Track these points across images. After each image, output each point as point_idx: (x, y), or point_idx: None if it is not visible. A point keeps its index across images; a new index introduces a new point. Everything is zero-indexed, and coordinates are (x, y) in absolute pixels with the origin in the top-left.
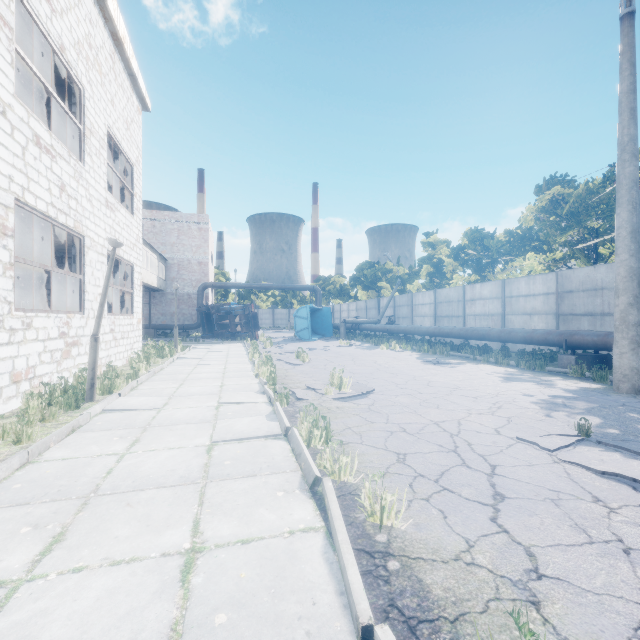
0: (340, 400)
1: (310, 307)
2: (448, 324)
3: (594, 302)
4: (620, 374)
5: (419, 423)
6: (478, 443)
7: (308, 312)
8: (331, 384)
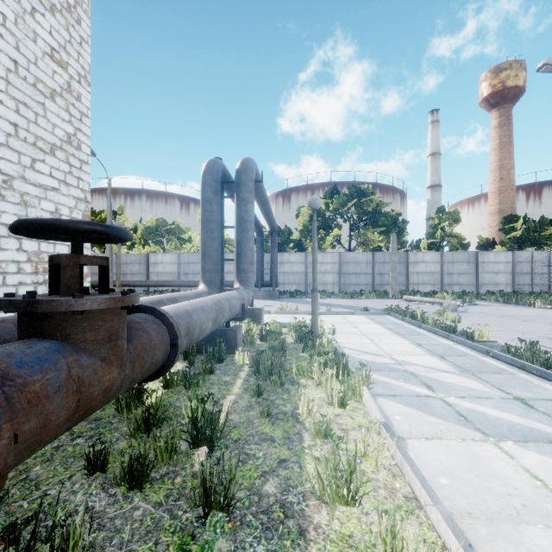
0: None
1: None
2: None
3: None
4: None
5: None
6: None
7: None
8: None
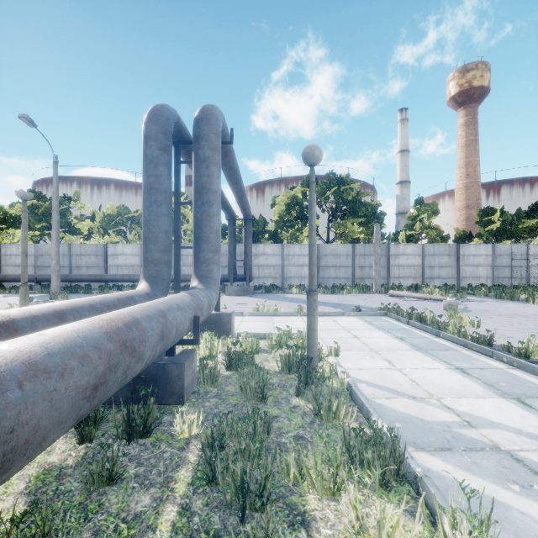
0: None
1: None
2: None
3: None
4: (53, 288)
5: None
6: None
7: None
8: None
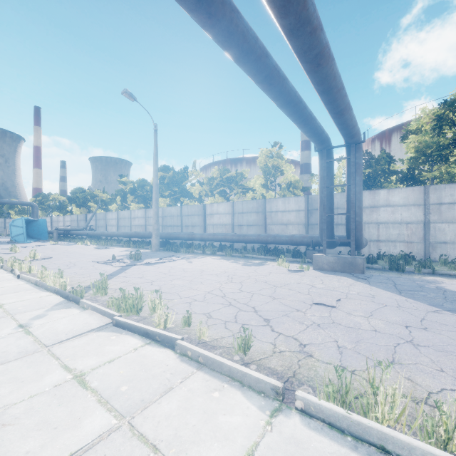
0: (33, 261)
1: (26, 219)
2: (124, 230)
3: (172, 221)
4: (153, 246)
5: (63, 262)
6: (78, 263)
7: (24, 222)
8: (30, 257)
